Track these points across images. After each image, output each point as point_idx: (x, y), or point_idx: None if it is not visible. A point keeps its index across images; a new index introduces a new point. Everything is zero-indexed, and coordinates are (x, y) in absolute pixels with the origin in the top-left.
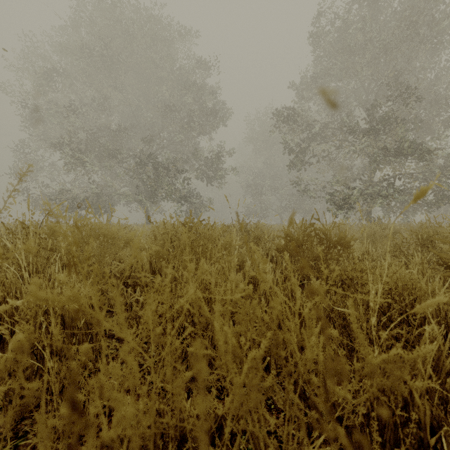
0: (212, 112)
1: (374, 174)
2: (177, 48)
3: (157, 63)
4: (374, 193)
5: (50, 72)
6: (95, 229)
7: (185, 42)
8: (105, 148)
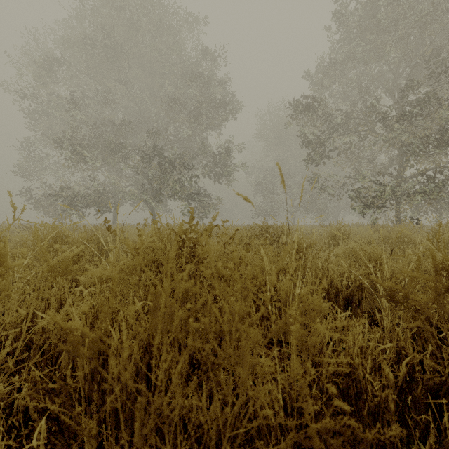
0: (221, 103)
1: (405, 168)
2: (184, 38)
3: (162, 53)
4: (406, 189)
5: (52, 64)
6: (54, 237)
7: (192, 30)
8: (108, 144)
